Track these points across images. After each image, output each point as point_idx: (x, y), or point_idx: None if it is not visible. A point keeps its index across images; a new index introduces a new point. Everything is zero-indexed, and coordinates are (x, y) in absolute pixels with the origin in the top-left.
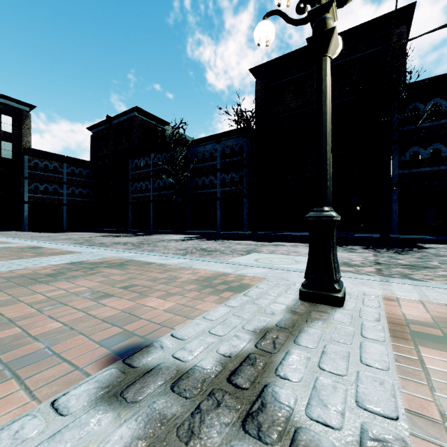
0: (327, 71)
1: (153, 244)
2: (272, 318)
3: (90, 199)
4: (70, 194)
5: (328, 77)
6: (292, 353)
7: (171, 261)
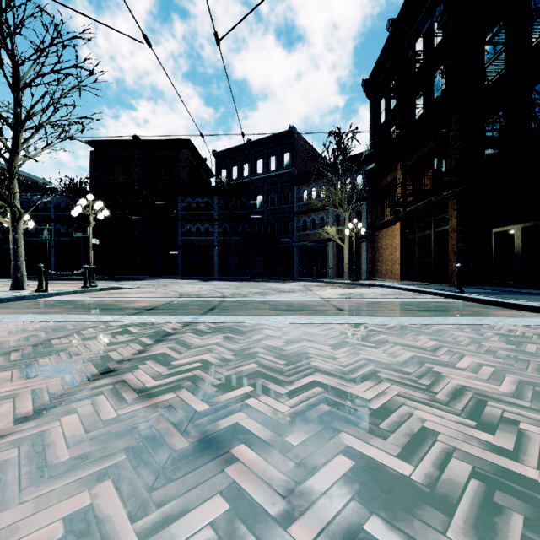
0: None
1: None
2: None
3: None
4: None
5: None
6: None
7: None
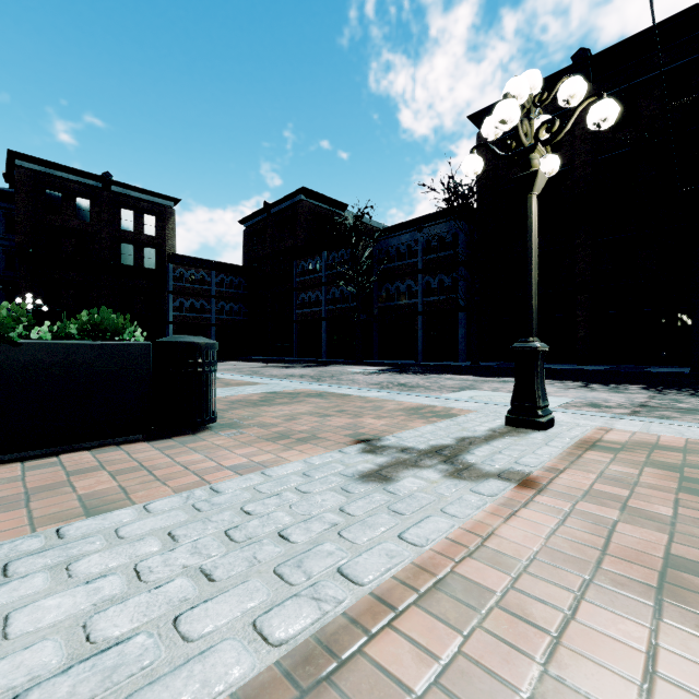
0: (533, 208)
1: (336, 378)
2: (473, 433)
3: (243, 317)
4: (220, 311)
5: (534, 214)
6: (483, 447)
7: (370, 394)
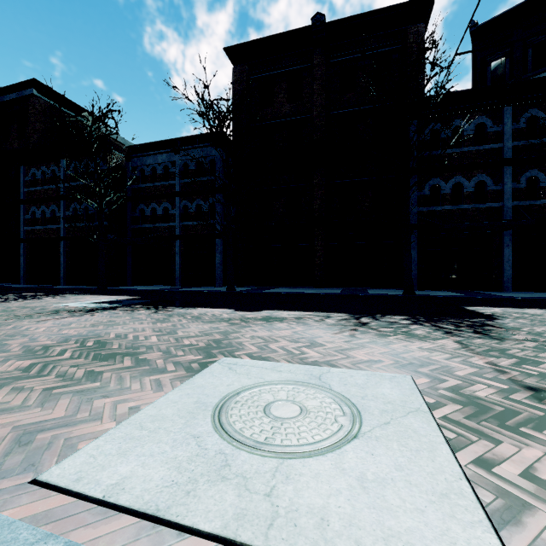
0: None
1: None
2: None
3: None
4: None
5: None
6: None
7: None
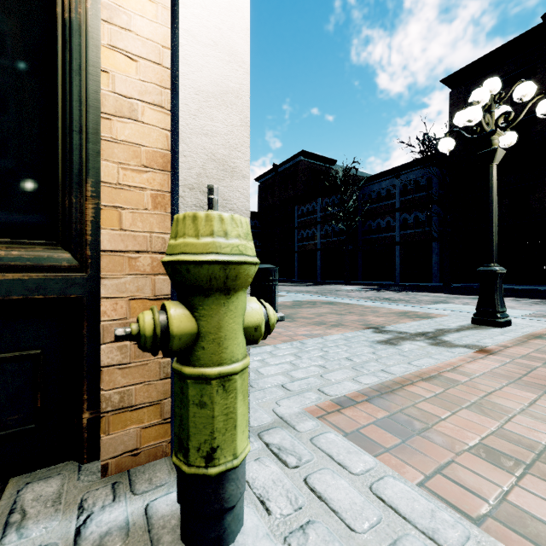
0: (493, 174)
1: (333, 293)
2: (447, 327)
3: (257, 249)
4: None
5: (494, 178)
6: (454, 334)
7: (365, 303)
